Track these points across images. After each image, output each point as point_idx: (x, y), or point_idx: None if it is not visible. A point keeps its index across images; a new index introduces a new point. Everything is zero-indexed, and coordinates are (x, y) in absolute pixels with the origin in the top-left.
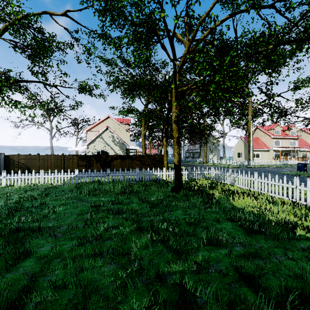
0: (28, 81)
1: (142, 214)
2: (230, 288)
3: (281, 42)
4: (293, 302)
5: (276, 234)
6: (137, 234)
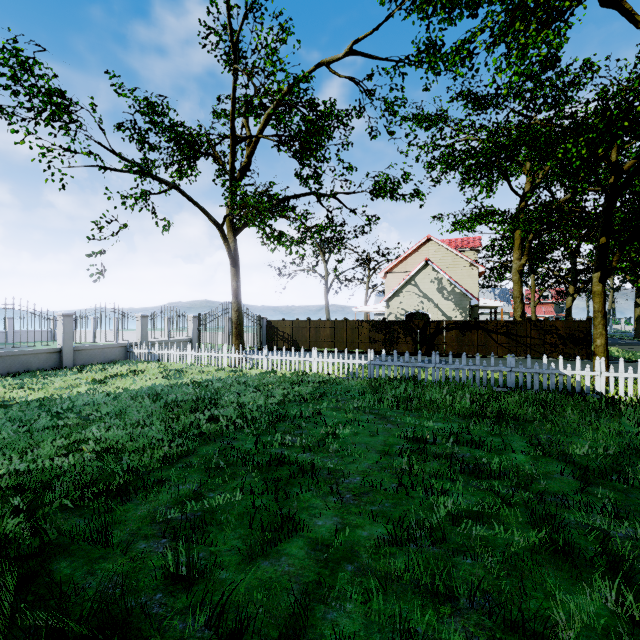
0: (295, 195)
1: (553, 496)
2: None
3: None
4: None
5: None
6: (557, 567)
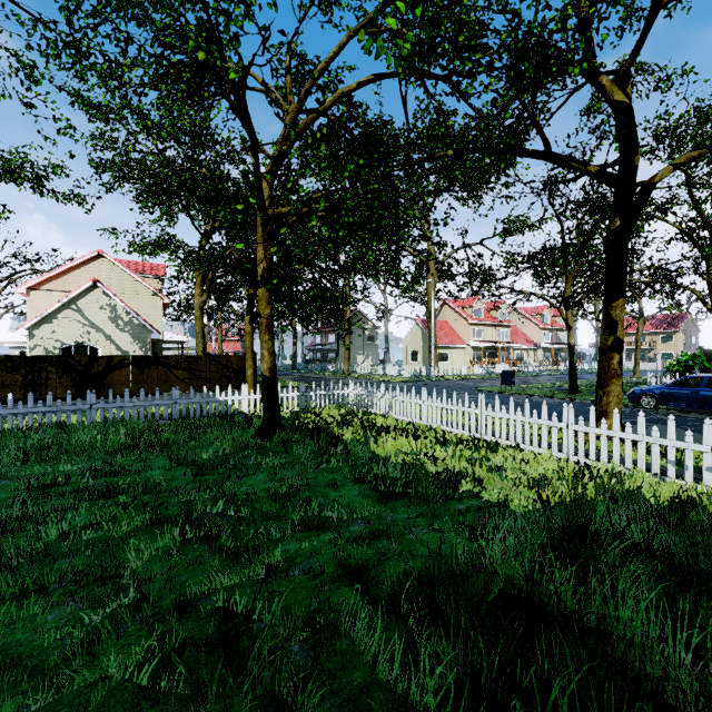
0: None
1: (170, 490)
2: (320, 594)
3: (466, 148)
4: (414, 591)
5: (425, 494)
6: (150, 533)
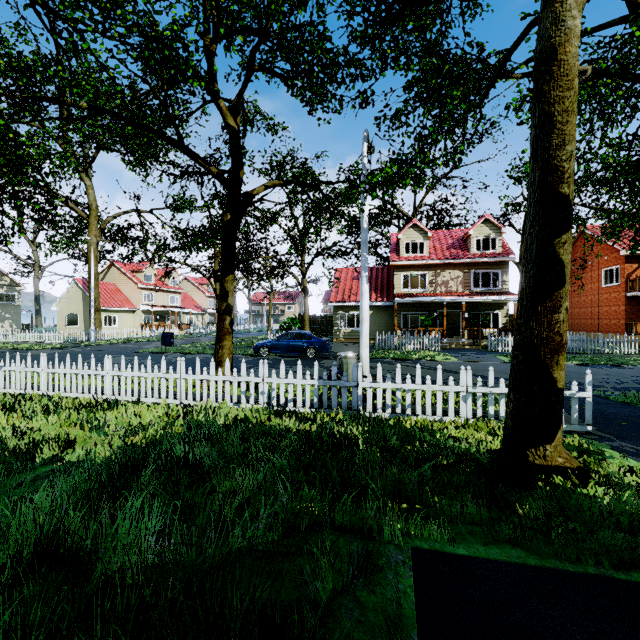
0: None
1: None
2: None
3: (104, 108)
4: None
5: None
6: None
